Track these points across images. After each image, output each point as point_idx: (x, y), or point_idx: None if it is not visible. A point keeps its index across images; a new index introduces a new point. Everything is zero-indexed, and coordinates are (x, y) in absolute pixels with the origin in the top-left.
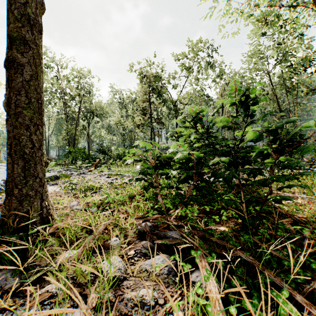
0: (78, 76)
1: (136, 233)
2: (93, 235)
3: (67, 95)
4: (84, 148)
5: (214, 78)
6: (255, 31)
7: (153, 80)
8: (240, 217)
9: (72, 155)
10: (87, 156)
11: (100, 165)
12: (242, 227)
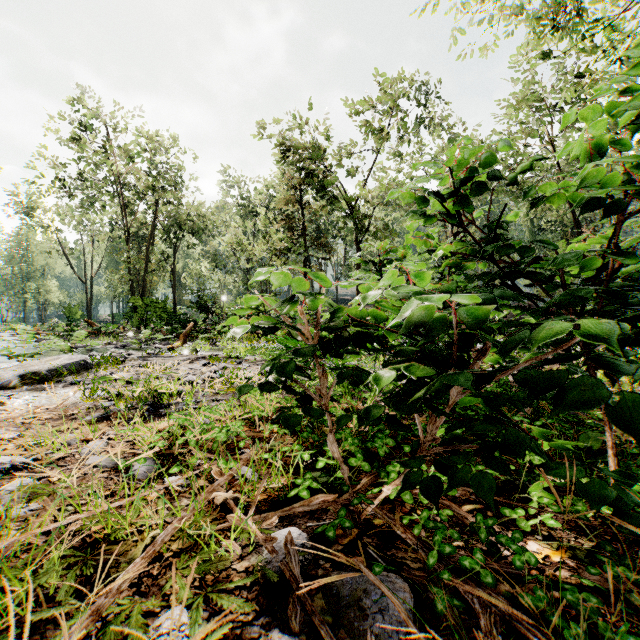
0: (151, 148)
1: (256, 579)
2: (86, 614)
3: (130, 189)
4: (165, 300)
5: (436, 153)
6: (532, 43)
7: (310, 155)
8: (600, 516)
9: (140, 315)
10: (170, 317)
11: (197, 335)
12: (613, 555)
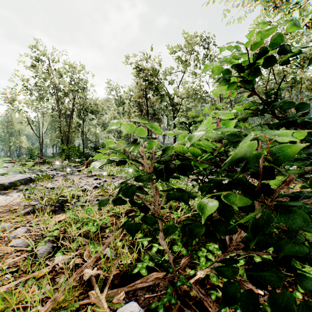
0: (71, 70)
1: None
2: None
3: (61, 91)
4: (79, 146)
5: None
6: (263, 14)
7: (150, 73)
8: None
9: (65, 153)
10: (81, 154)
11: None
12: None
